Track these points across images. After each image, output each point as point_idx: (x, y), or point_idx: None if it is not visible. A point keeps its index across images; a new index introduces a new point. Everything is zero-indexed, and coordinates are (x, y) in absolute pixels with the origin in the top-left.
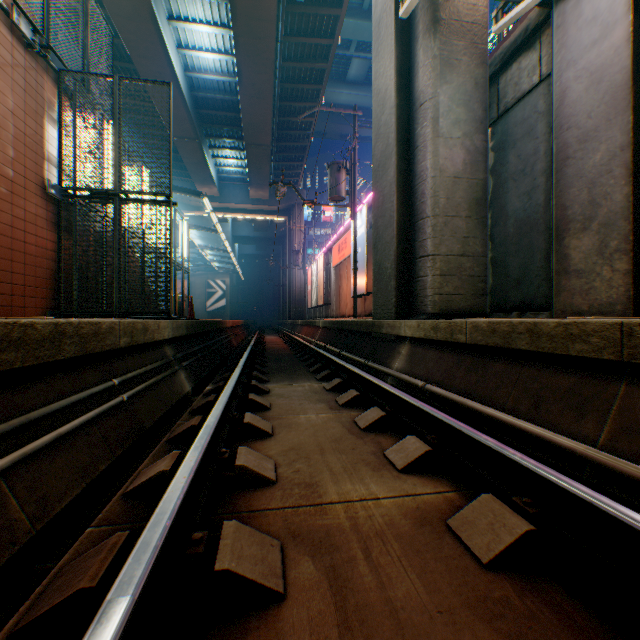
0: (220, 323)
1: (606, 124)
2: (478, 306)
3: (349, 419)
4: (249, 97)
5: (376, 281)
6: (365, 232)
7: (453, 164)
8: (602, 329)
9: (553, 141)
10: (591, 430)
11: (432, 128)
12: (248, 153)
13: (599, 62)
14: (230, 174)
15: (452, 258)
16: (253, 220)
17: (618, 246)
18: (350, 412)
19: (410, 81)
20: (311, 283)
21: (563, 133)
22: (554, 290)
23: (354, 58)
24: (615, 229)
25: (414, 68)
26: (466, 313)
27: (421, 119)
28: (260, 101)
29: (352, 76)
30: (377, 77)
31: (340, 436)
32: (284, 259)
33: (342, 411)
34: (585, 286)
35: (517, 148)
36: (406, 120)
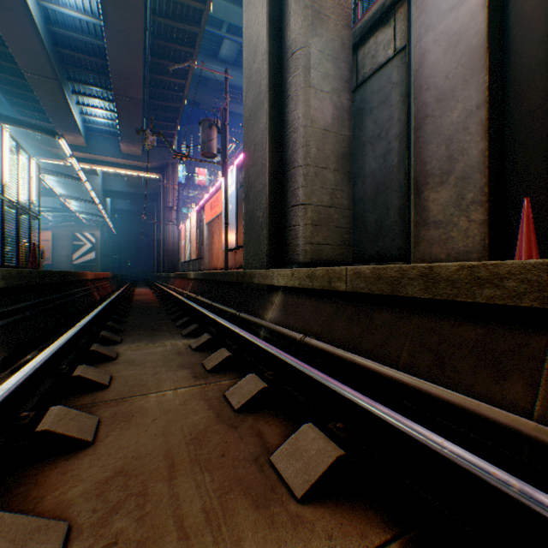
0: (75, 274)
1: (463, 84)
2: (345, 256)
3: (218, 393)
4: (117, 43)
5: (248, 231)
6: (236, 190)
7: (323, 117)
8: (522, 271)
9: (413, 101)
10: (521, 395)
11: (304, 77)
12: (118, 105)
13: (457, 26)
14: (99, 125)
15: (322, 209)
16: (126, 175)
17: (475, 198)
18: (220, 381)
19: (282, 31)
20: (185, 238)
21: (423, 93)
22: (414, 240)
23: (226, 39)
24: (472, 182)
25: (286, 17)
26: (334, 263)
27: (293, 68)
28: (130, 50)
29: (224, 55)
30: (249, 25)
31: (204, 429)
32: (159, 216)
33: (210, 380)
34: (443, 236)
35: (374, 115)
36: (278, 69)
